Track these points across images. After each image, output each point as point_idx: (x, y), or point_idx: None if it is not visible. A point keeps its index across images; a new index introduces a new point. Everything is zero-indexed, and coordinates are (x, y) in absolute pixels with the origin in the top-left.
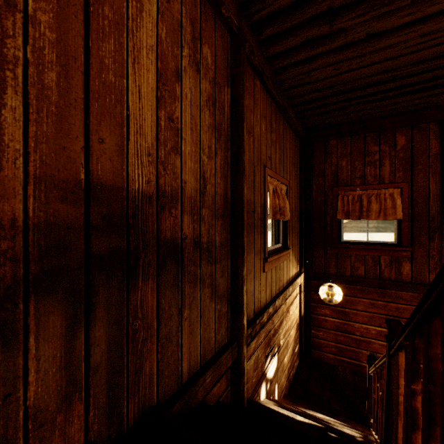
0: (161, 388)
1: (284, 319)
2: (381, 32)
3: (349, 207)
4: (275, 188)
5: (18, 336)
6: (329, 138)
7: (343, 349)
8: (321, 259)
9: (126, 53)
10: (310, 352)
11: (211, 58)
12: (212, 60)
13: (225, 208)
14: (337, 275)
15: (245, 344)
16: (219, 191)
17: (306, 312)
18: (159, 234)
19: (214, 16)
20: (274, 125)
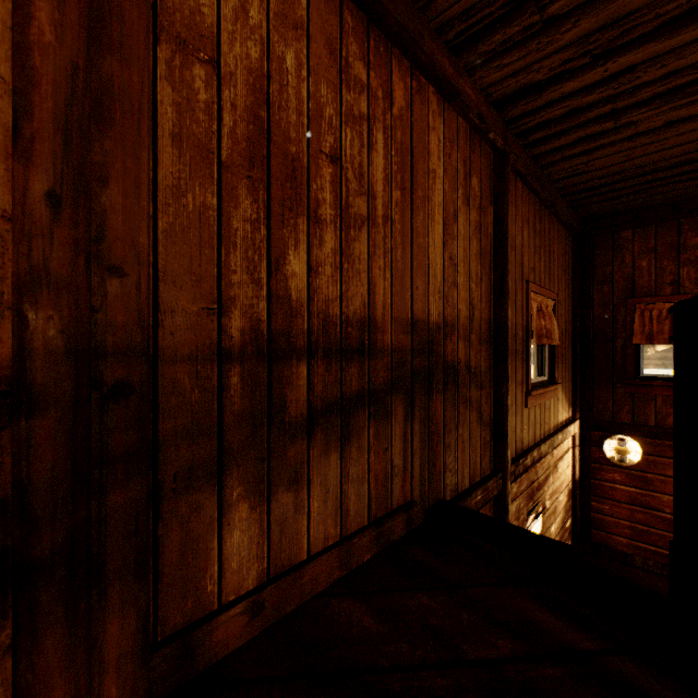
0: (445, 488)
1: (551, 475)
2: (686, 117)
3: (652, 326)
4: (539, 305)
5: (389, 415)
6: (619, 228)
7: (643, 532)
8: (607, 402)
9: (428, 217)
10: (589, 532)
11: (477, 186)
12: (478, 187)
13: (489, 333)
14: (633, 425)
15: (509, 479)
16: (484, 316)
17: (582, 476)
18: (444, 358)
19: (479, 143)
20: (538, 226)
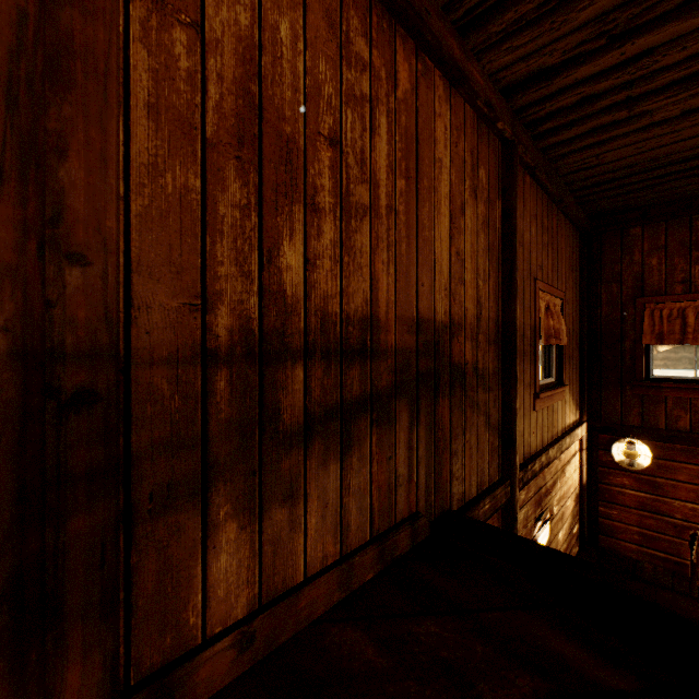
0: (452, 498)
1: (558, 480)
2: None
3: (662, 326)
4: (547, 304)
5: (393, 421)
6: (628, 225)
7: (653, 539)
8: (615, 404)
9: (434, 209)
10: (597, 538)
11: (485, 178)
12: (486, 179)
13: (497, 333)
14: (642, 428)
15: (517, 486)
16: (491, 315)
17: (590, 480)
18: (451, 359)
19: (487, 133)
20: (545, 222)
